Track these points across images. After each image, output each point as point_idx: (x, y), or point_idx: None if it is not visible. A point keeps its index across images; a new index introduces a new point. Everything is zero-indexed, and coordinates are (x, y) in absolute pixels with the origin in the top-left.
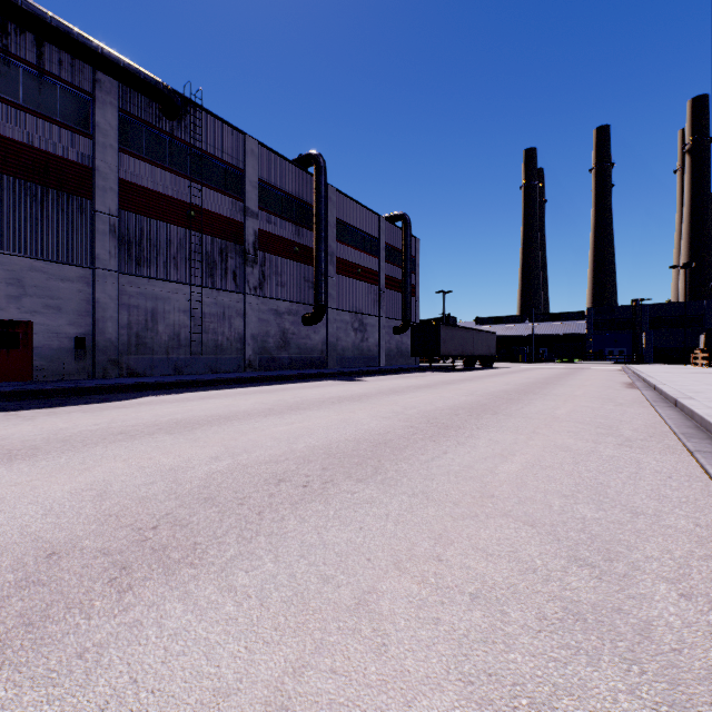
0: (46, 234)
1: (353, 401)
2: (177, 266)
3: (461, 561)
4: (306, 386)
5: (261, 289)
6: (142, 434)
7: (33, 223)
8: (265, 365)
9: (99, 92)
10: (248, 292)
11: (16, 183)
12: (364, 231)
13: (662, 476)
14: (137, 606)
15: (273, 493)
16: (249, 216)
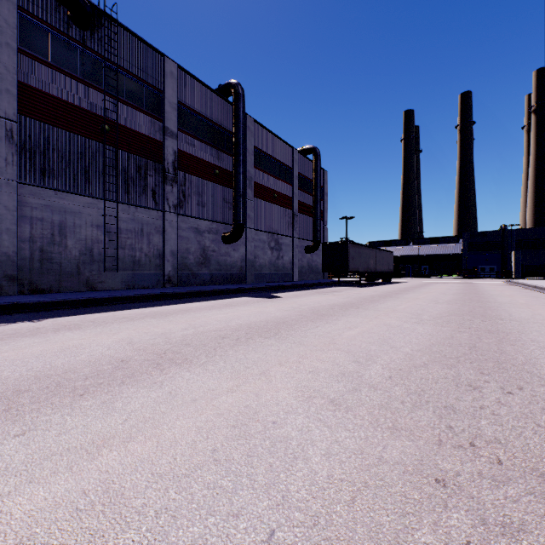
0: None
1: (267, 335)
2: (89, 180)
3: None
4: (216, 305)
5: (182, 208)
6: None
7: None
8: (185, 280)
9: None
10: (167, 209)
11: None
12: (279, 161)
13: None
14: None
15: None
16: (169, 136)
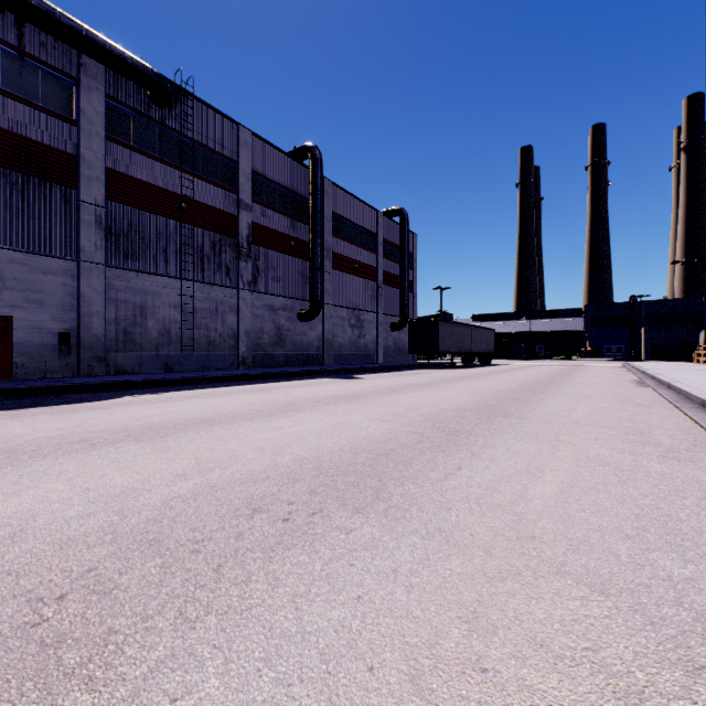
0: (27, 224)
1: (349, 401)
2: (167, 259)
3: (516, 672)
4: (300, 384)
5: (256, 284)
6: (106, 442)
7: (13, 212)
8: (259, 362)
9: (84, 77)
10: (242, 286)
11: None
12: (361, 226)
13: None
14: None
15: (242, 532)
16: (243, 209)
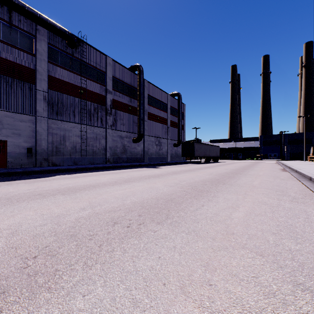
0: (13, 100)
1: (155, 177)
2: (75, 115)
3: (223, 285)
4: (133, 170)
5: (114, 126)
6: (49, 195)
7: (7, 94)
8: (115, 161)
9: (38, 35)
10: (108, 127)
11: None
12: (160, 100)
13: None
14: None
15: (110, 231)
16: (108, 93)
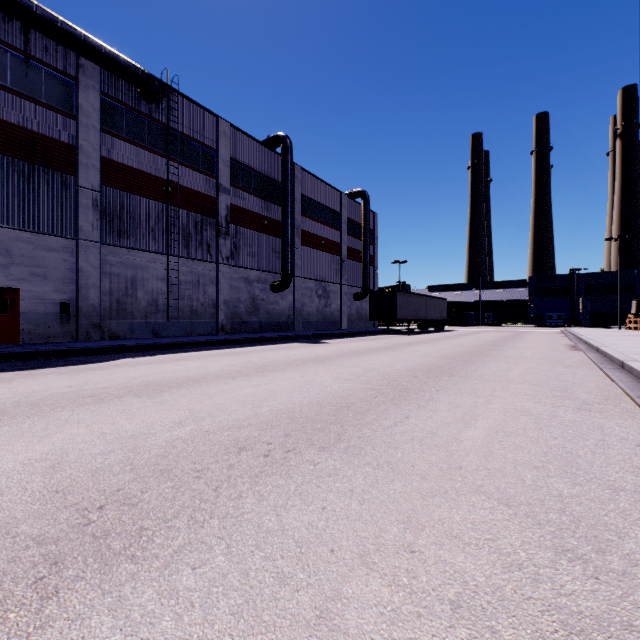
0: (32, 207)
1: (316, 362)
2: (155, 237)
3: (435, 553)
4: (273, 348)
5: (233, 259)
6: (112, 397)
7: (21, 197)
8: (236, 328)
9: (82, 77)
10: (221, 261)
11: (4, 159)
12: (327, 207)
13: (630, 444)
14: (57, 621)
15: (232, 464)
16: (222, 192)
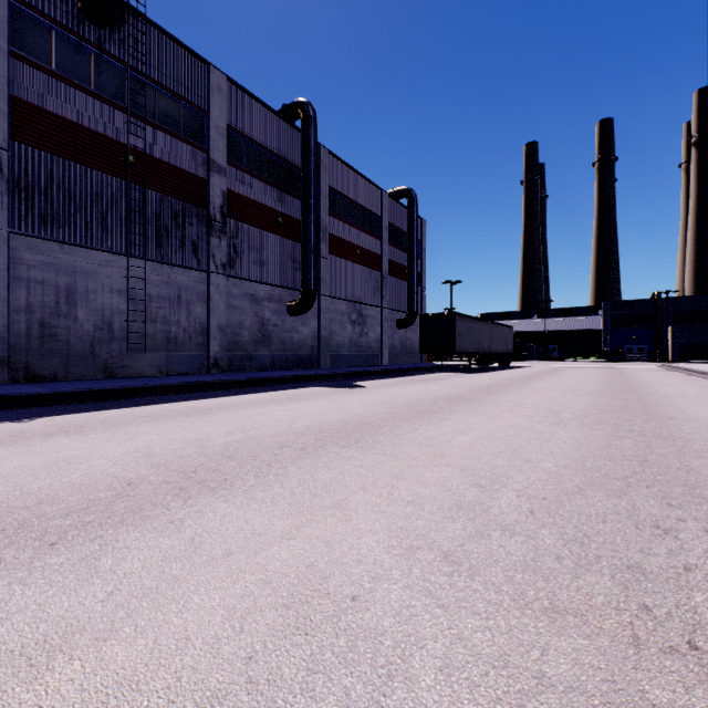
0: None
1: (345, 443)
2: (108, 229)
3: None
4: (276, 398)
5: (233, 268)
6: None
7: None
8: (237, 364)
9: None
10: (214, 269)
11: None
12: (363, 206)
13: None
14: None
15: None
16: (215, 171)
